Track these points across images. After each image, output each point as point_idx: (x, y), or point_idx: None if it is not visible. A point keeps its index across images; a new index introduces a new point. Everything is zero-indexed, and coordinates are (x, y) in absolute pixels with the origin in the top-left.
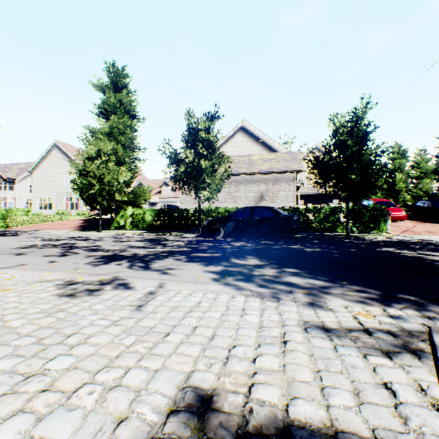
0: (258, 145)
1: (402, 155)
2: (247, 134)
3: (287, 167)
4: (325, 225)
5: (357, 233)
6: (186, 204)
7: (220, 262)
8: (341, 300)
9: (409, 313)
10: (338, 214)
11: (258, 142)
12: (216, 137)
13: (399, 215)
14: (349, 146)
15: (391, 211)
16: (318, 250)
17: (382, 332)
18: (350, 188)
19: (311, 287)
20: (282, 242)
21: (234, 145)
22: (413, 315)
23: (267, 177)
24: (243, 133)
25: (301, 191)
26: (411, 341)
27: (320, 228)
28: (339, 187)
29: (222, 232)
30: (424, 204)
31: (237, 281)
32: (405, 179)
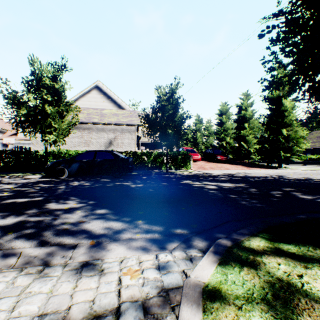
0: (111, 102)
1: (200, 122)
2: (101, 92)
3: (130, 121)
4: (155, 164)
5: (174, 170)
6: (39, 146)
7: (30, 209)
8: (123, 249)
9: (177, 255)
10: (163, 157)
11: (111, 100)
12: (64, 87)
13: (197, 158)
14: (168, 110)
15: (193, 155)
16: (141, 185)
17: (136, 306)
18: (169, 139)
19: (104, 234)
20: (118, 179)
21: (91, 99)
22: (179, 259)
23: (115, 127)
24: (98, 91)
25: (143, 140)
26: (160, 318)
27: (151, 166)
28: (162, 138)
29: (67, 172)
30: (210, 151)
31: (18, 240)
32: (201, 136)
